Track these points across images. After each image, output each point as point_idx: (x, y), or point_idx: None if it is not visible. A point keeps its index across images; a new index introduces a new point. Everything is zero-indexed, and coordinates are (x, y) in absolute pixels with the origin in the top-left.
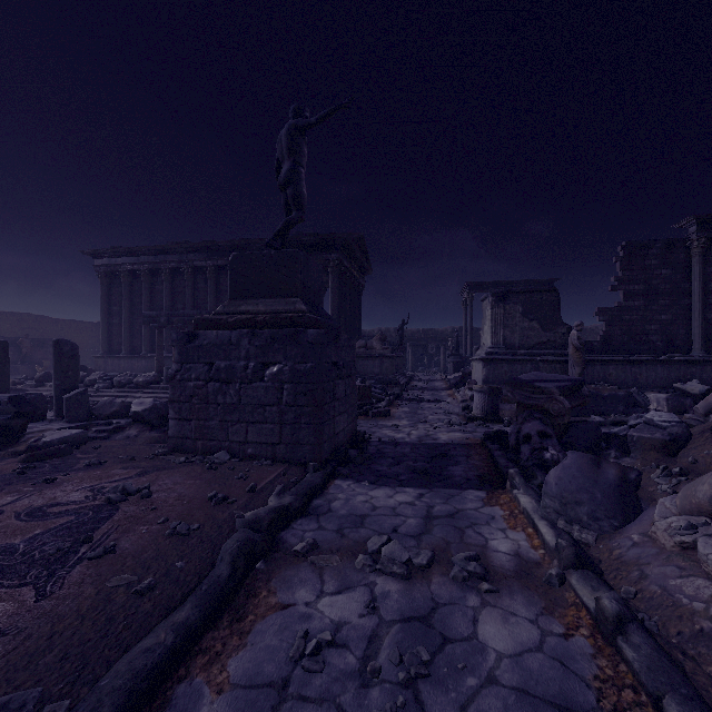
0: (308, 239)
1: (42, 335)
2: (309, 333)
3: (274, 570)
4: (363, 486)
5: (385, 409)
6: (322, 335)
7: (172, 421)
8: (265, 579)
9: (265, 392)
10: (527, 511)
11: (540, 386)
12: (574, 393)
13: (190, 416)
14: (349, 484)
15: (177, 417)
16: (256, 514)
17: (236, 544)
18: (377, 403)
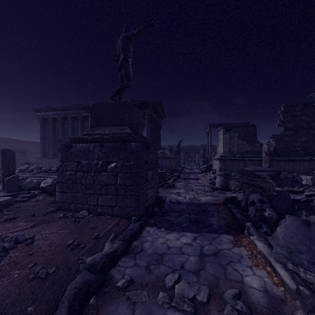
0: (135, 103)
1: (15, 148)
2: (132, 145)
3: (101, 305)
4: (162, 231)
5: (172, 184)
6: (139, 146)
7: (58, 193)
8: (94, 314)
9: (107, 177)
10: (264, 254)
11: (258, 174)
12: (276, 177)
13: (67, 190)
14: (154, 230)
15: (60, 191)
16: (93, 259)
17: (73, 291)
18: (168, 180)
